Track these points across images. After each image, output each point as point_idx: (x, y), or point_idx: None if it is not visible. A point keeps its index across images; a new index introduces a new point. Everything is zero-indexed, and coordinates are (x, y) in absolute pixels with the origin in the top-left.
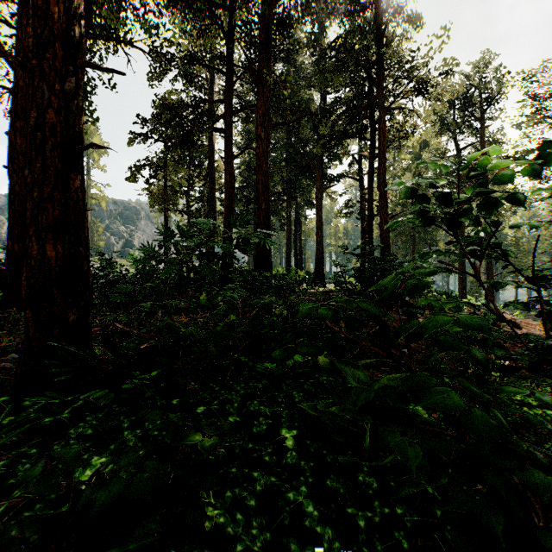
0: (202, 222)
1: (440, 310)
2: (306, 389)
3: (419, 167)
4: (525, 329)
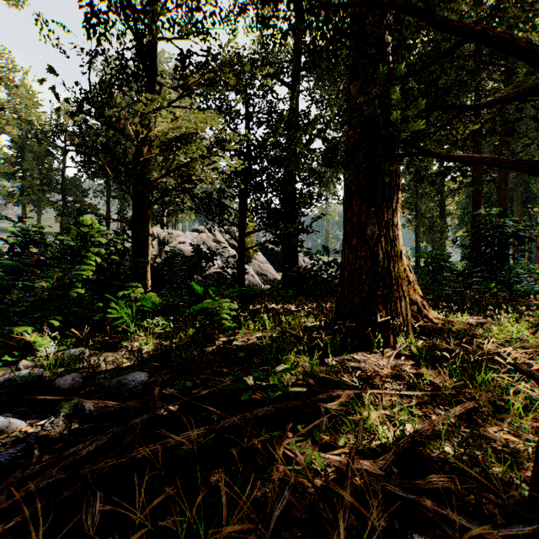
0: None
1: None
2: None
3: None
4: None
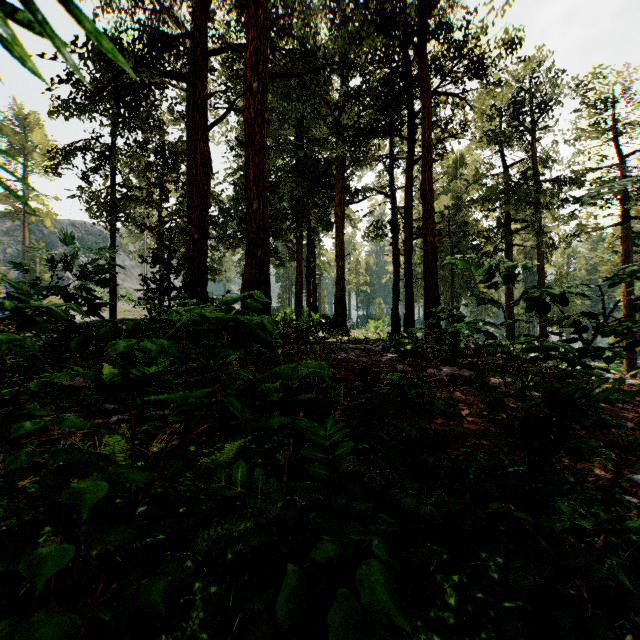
0: None
1: None
2: None
3: (459, 187)
4: None
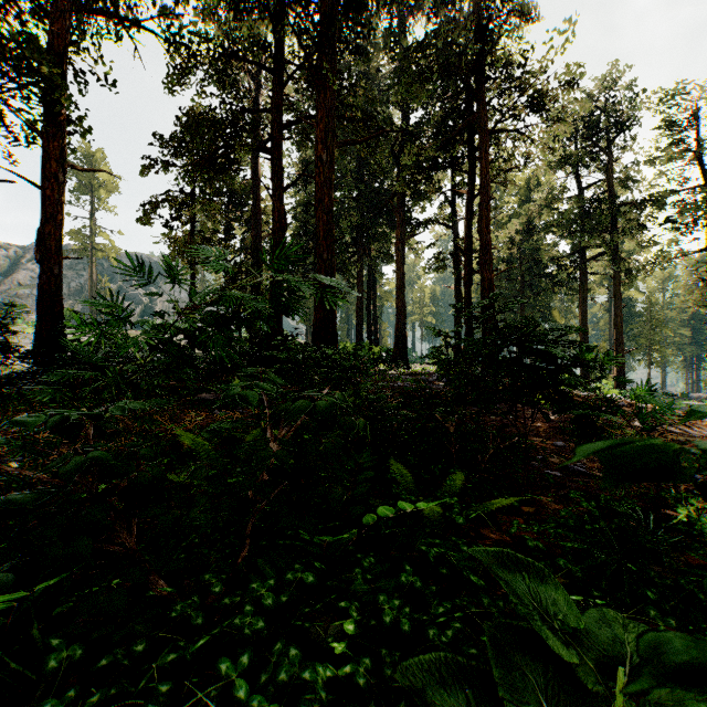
0: (206, 251)
1: (641, 412)
2: (405, 583)
3: (529, 212)
4: (696, 427)
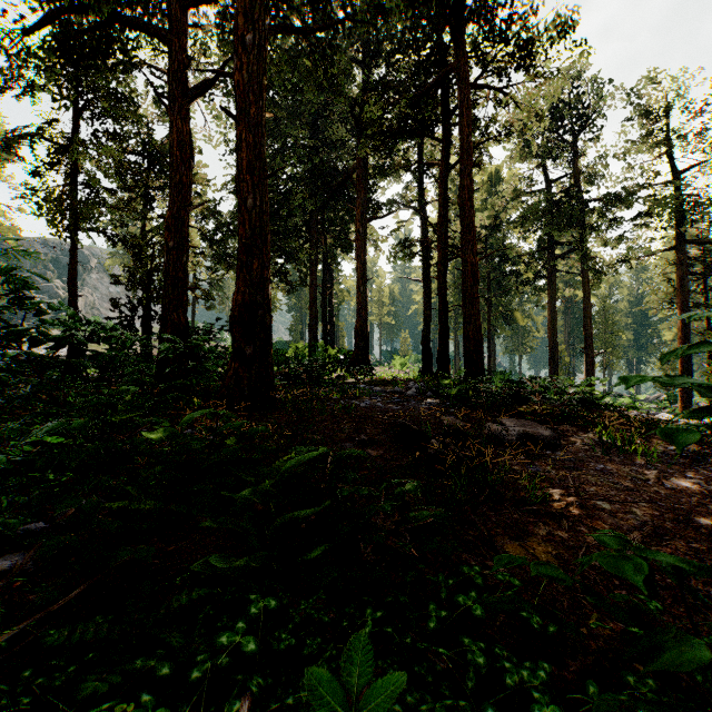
0: None
1: None
2: None
3: (497, 204)
4: None
